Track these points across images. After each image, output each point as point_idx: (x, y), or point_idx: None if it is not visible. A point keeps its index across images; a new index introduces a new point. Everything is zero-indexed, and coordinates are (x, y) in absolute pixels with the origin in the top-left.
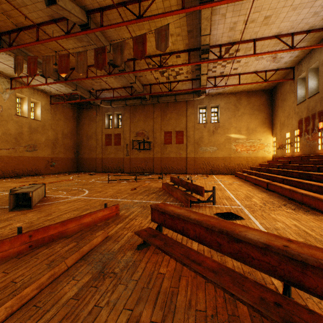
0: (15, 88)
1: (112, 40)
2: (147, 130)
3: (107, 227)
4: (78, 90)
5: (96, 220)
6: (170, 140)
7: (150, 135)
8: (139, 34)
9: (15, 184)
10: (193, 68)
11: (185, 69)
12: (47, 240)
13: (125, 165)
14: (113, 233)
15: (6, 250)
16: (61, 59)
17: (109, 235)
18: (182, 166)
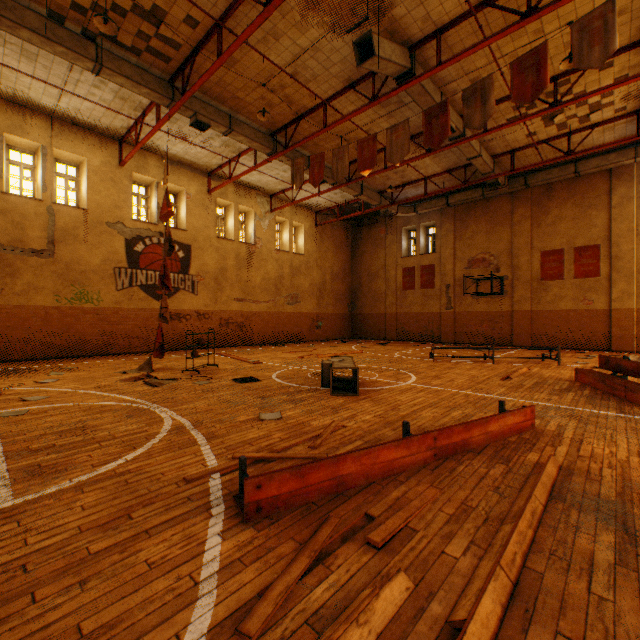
0: (276, 209)
1: (446, 83)
2: (494, 252)
3: (536, 447)
4: (364, 193)
5: (503, 430)
6: (557, 269)
7: (501, 261)
8: (509, 49)
9: (289, 355)
10: None
11: (620, 92)
12: (449, 450)
13: (443, 328)
14: (565, 463)
15: (413, 453)
16: (361, 147)
17: (561, 465)
18: (594, 332)
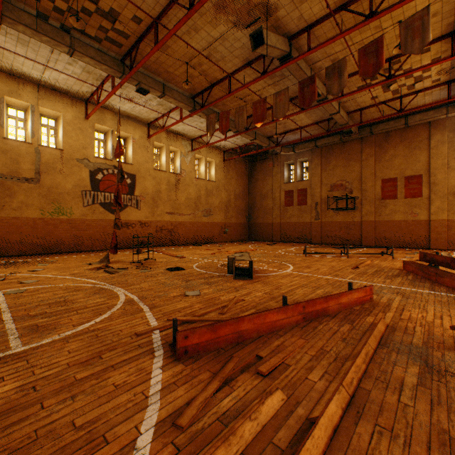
0: (195, 149)
1: (314, 62)
2: (348, 180)
3: (372, 313)
4: (257, 138)
5: (351, 302)
6: (392, 192)
7: (354, 186)
8: (358, 39)
9: (204, 252)
10: (454, 61)
11: (436, 68)
12: (313, 315)
13: (313, 233)
14: (391, 323)
15: (289, 316)
16: (255, 106)
17: (388, 325)
18: (418, 236)
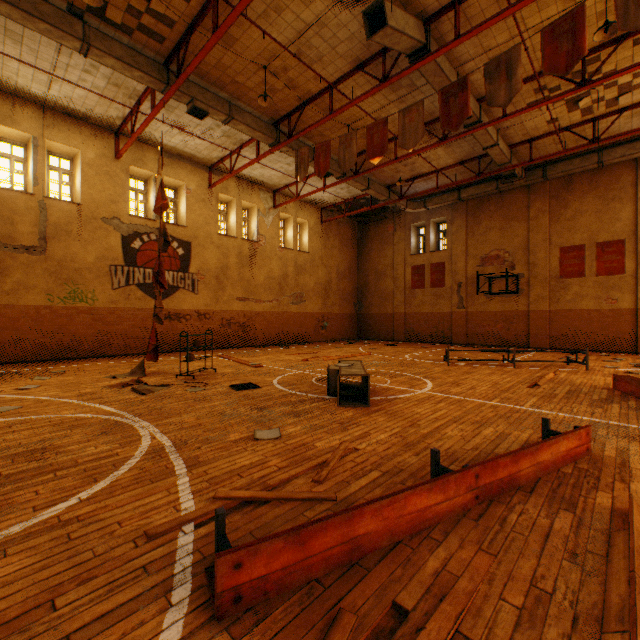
0: (279, 205)
1: (463, 62)
2: (509, 249)
3: (602, 484)
4: (371, 187)
5: (555, 458)
6: (577, 266)
7: (517, 258)
8: (535, 21)
9: (292, 357)
10: None
11: None
12: (494, 489)
13: (454, 329)
14: None
15: (450, 497)
16: (371, 132)
17: None
18: (618, 333)
